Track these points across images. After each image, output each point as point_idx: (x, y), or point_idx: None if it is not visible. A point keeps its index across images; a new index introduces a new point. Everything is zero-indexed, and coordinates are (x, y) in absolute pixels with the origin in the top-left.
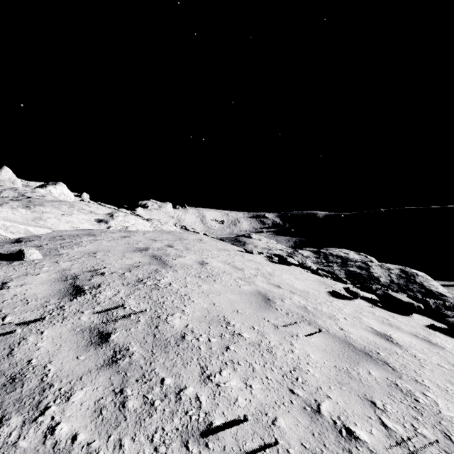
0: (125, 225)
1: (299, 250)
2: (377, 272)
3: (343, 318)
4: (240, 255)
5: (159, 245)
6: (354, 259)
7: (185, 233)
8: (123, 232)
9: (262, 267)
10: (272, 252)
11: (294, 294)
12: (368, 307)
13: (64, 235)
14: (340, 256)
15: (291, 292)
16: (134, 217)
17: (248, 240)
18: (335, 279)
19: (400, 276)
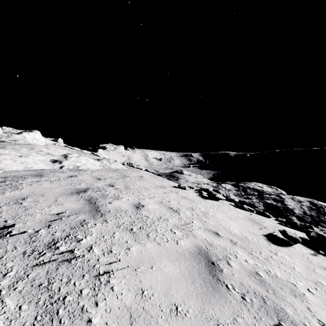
0: (76, 165)
1: (222, 183)
2: (291, 205)
3: (307, 291)
4: (174, 191)
5: (101, 184)
6: (268, 192)
7: (129, 171)
8: (73, 171)
9: (195, 205)
10: (201, 186)
11: (235, 245)
12: (312, 256)
13: (10, 177)
14: (256, 189)
15: (231, 243)
16: (86, 157)
17: (180, 175)
18: (258, 213)
19: (311, 208)
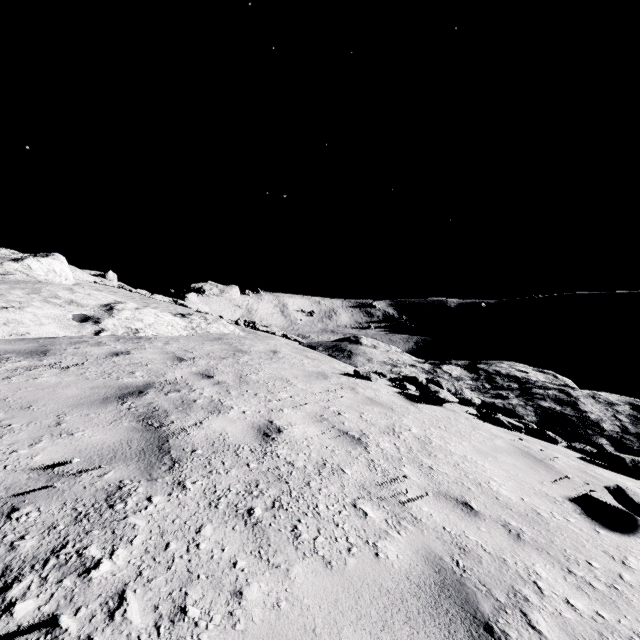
0: (133, 327)
1: (443, 365)
2: (594, 411)
3: None
4: (348, 386)
5: (184, 372)
6: (539, 382)
7: (248, 339)
8: (124, 341)
9: (398, 420)
10: (399, 370)
11: (521, 542)
12: None
13: None
14: (514, 377)
15: (510, 535)
16: (155, 311)
17: (356, 347)
18: (531, 432)
19: (636, 418)
